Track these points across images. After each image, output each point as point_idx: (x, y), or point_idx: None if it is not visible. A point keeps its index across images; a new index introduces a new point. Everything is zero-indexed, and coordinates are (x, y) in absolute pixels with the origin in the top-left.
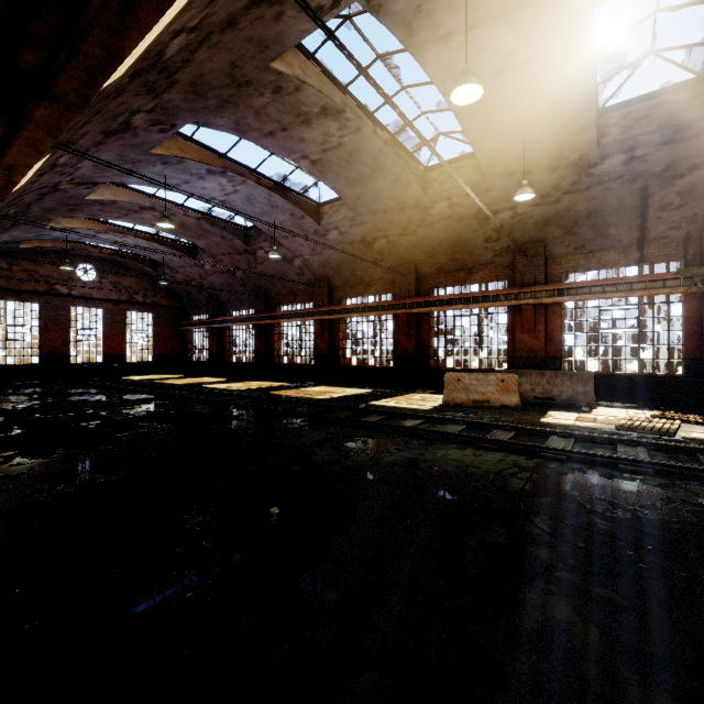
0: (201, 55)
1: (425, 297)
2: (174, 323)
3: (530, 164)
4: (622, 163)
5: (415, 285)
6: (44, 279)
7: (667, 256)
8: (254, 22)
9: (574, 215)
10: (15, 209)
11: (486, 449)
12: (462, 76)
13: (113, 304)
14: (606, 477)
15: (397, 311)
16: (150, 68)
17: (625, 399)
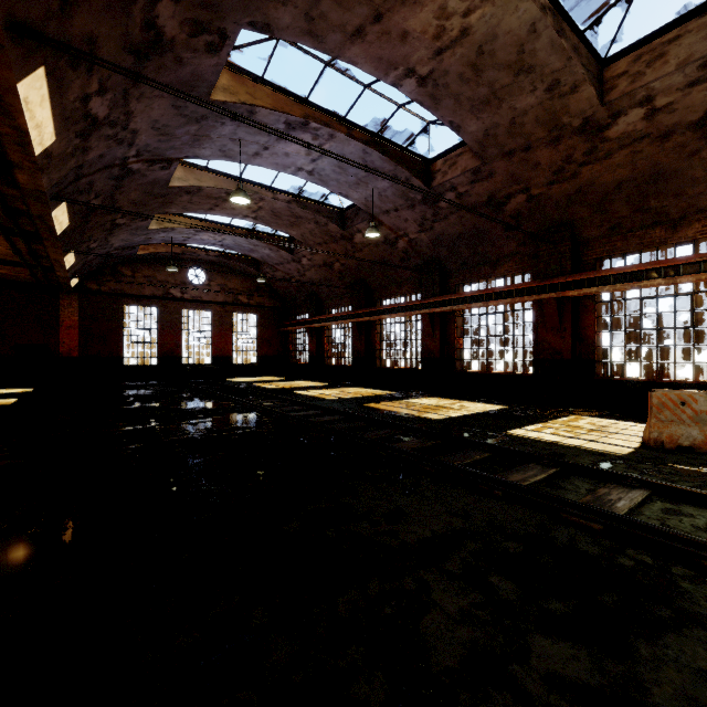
0: None
1: (589, 272)
2: (276, 324)
3: None
4: None
5: (570, 256)
6: (161, 284)
7: None
8: None
9: None
10: (99, 201)
11: None
12: None
13: (220, 306)
14: None
15: (542, 296)
16: None
17: None
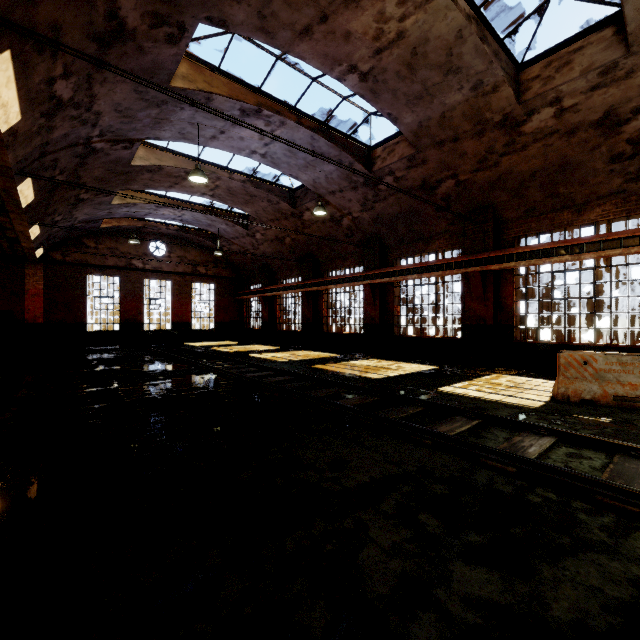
0: None
1: (508, 249)
2: (232, 293)
3: None
4: None
5: (493, 235)
6: (123, 256)
7: None
8: None
9: None
10: (63, 177)
11: None
12: None
13: (180, 276)
14: None
15: (468, 269)
16: None
17: None
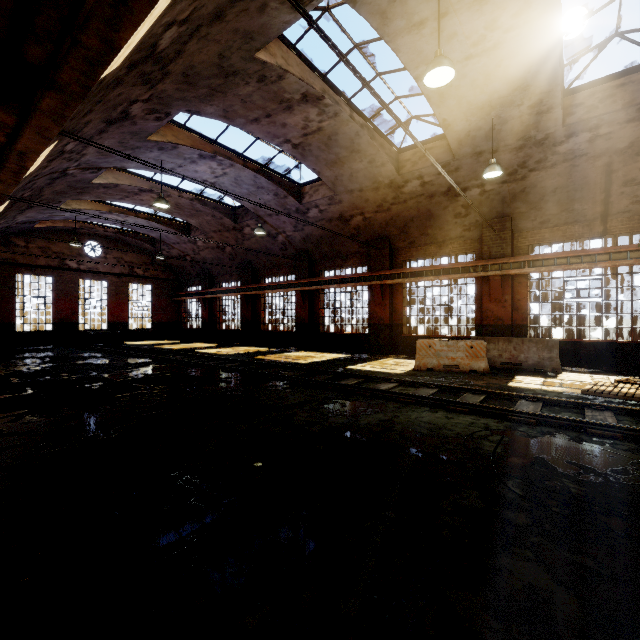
0: (192, 47)
1: (398, 269)
2: (170, 294)
3: (498, 144)
4: (586, 141)
5: (389, 258)
6: (56, 255)
7: (630, 229)
8: (240, 14)
9: (540, 191)
10: (30, 192)
11: (458, 412)
12: (435, 59)
13: (117, 277)
14: (576, 441)
15: (372, 283)
16: (145, 60)
17: (589, 365)
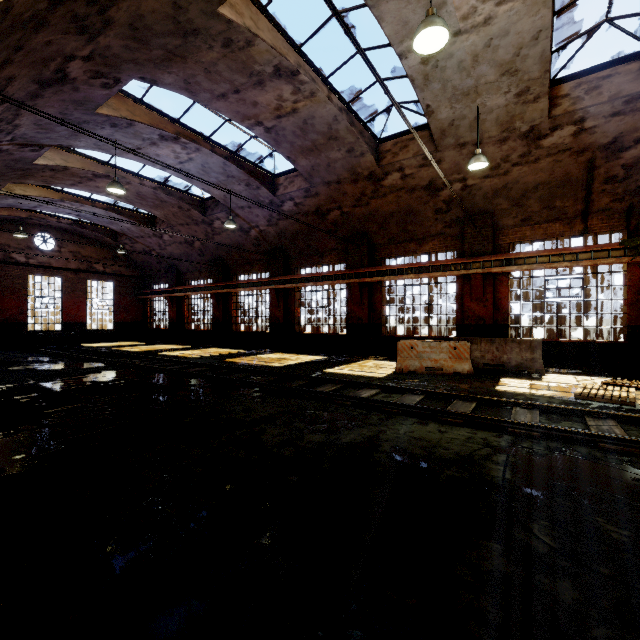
0: None
1: (377, 267)
2: (134, 292)
3: (482, 135)
4: (571, 135)
5: (367, 255)
6: (0, 248)
7: (610, 228)
8: None
9: (522, 187)
10: None
11: (450, 424)
12: (427, 18)
13: (73, 273)
14: (590, 460)
15: (350, 281)
16: None
17: (570, 365)
